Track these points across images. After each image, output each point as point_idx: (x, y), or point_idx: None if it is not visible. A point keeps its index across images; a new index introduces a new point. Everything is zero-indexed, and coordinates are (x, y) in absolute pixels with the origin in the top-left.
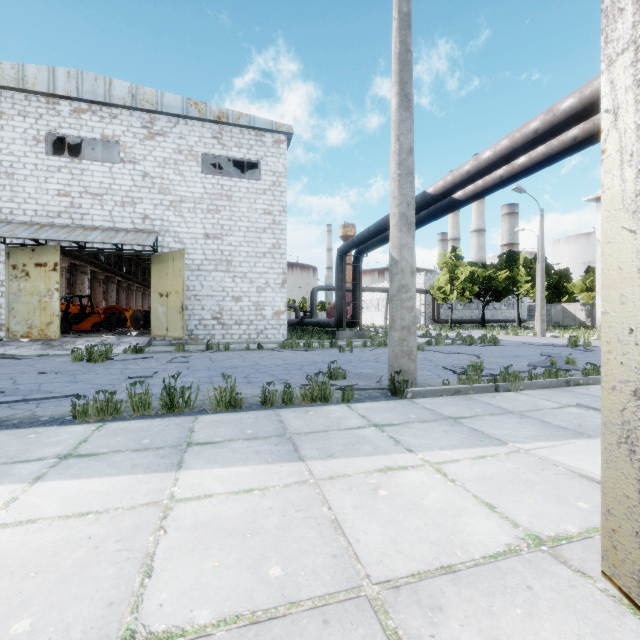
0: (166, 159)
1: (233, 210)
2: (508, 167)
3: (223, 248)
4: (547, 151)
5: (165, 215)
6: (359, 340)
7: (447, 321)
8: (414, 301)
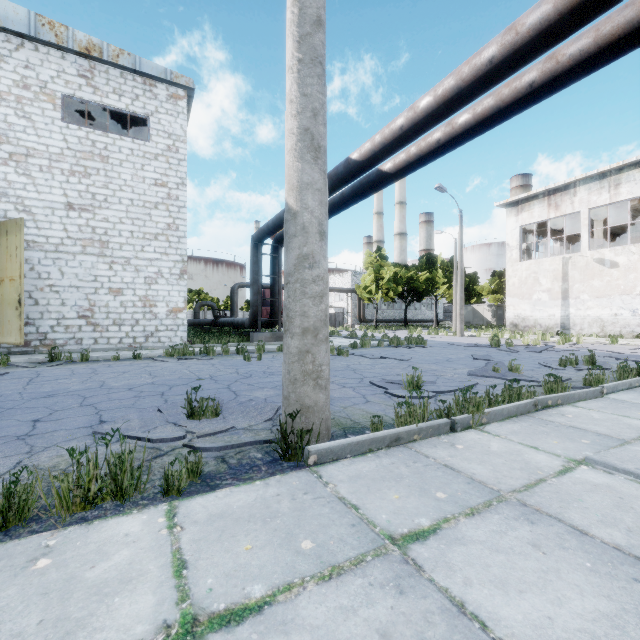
0: (2, 93)
1: (110, 175)
2: (447, 127)
3: (95, 224)
4: (496, 103)
5: (0, 171)
6: (277, 343)
7: (372, 321)
8: (325, 284)
